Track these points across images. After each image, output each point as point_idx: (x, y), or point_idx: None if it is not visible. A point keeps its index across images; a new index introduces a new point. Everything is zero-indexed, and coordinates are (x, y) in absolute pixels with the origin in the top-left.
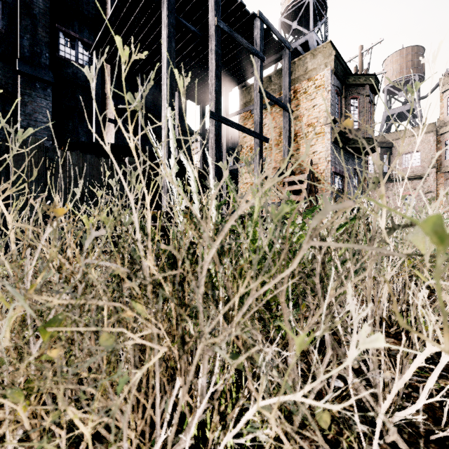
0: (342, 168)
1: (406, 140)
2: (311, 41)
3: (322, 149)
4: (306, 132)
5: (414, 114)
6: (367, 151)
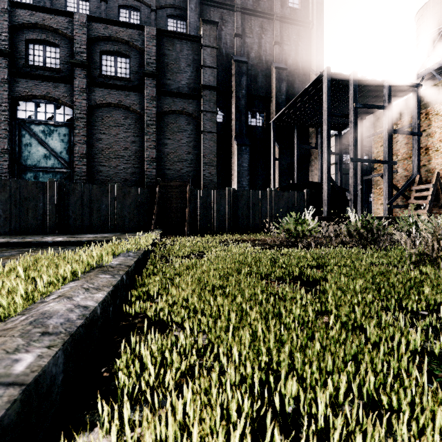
0: None
1: None
2: None
3: None
4: (438, 147)
5: None
6: None
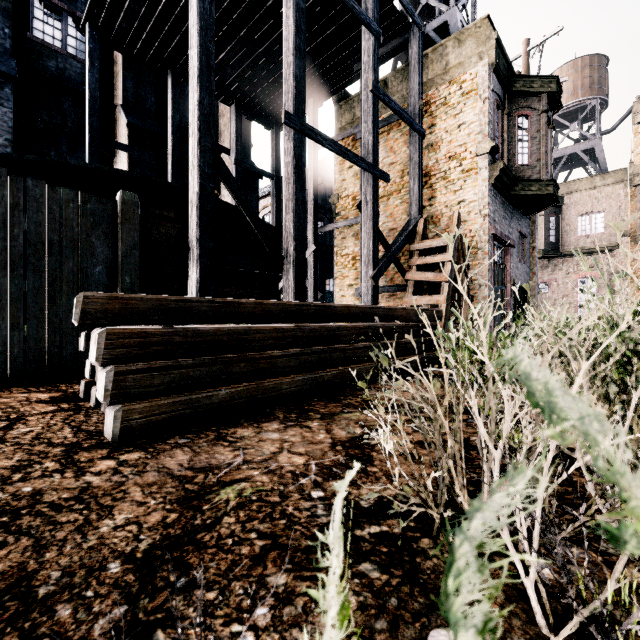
0: (504, 230)
1: (583, 195)
2: (452, 21)
3: (474, 197)
4: (447, 170)
5: (592, 158)
6: (542, 204)
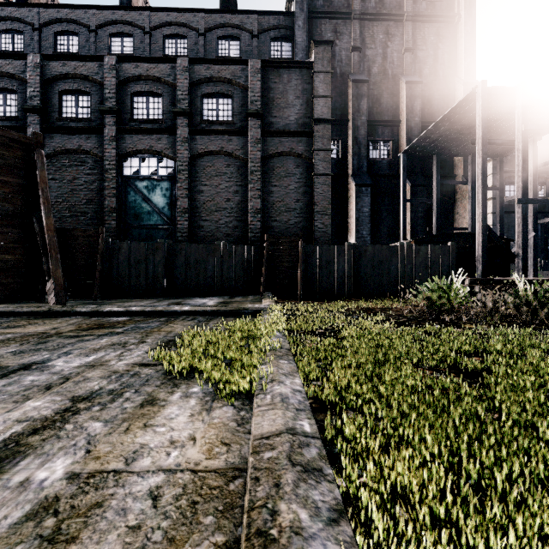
0: None
1: None
2: None
3: None
4: None
5: None
6: None
